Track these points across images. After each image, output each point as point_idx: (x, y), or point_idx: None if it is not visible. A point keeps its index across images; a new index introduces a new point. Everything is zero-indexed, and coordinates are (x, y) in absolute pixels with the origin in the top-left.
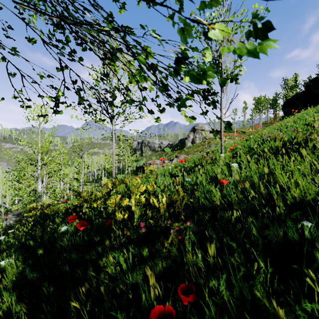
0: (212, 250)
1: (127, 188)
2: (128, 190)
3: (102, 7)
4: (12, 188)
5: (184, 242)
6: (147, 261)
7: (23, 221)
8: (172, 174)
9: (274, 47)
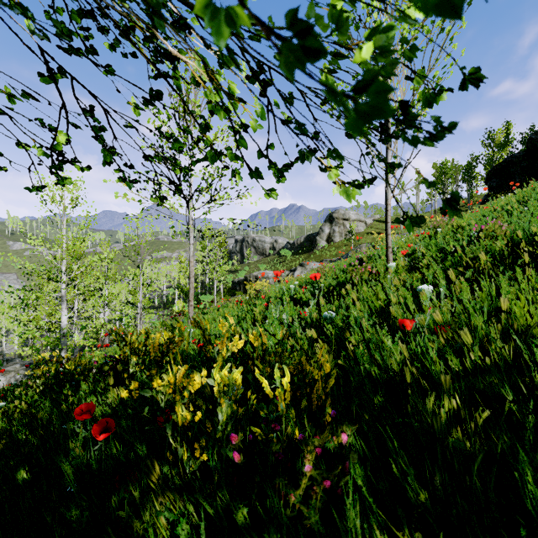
0: None
1: (205, 341)
2: (209, 346)
3: None
4: (16, 320)
5: (335, 488)
6: (246, 537)
7: (28, 382)
8: (295, 298)
9: None
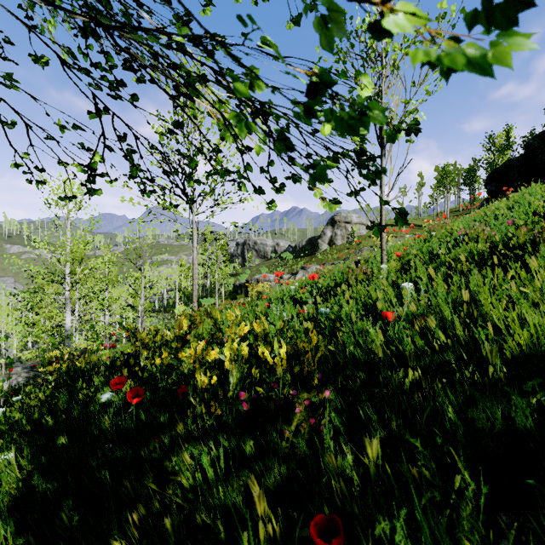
0: (374, 452)
1: (216, 328)
2: (219, 331)
3: (171, 0)
4: (21, 322)
5: (319, 429)
6: (252, 464)
7: (38, 380)
8: (295, 299)
9: (529, 49)
